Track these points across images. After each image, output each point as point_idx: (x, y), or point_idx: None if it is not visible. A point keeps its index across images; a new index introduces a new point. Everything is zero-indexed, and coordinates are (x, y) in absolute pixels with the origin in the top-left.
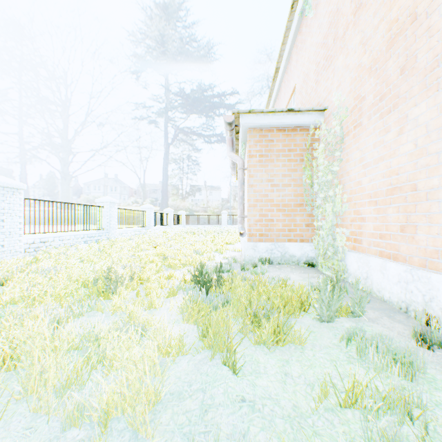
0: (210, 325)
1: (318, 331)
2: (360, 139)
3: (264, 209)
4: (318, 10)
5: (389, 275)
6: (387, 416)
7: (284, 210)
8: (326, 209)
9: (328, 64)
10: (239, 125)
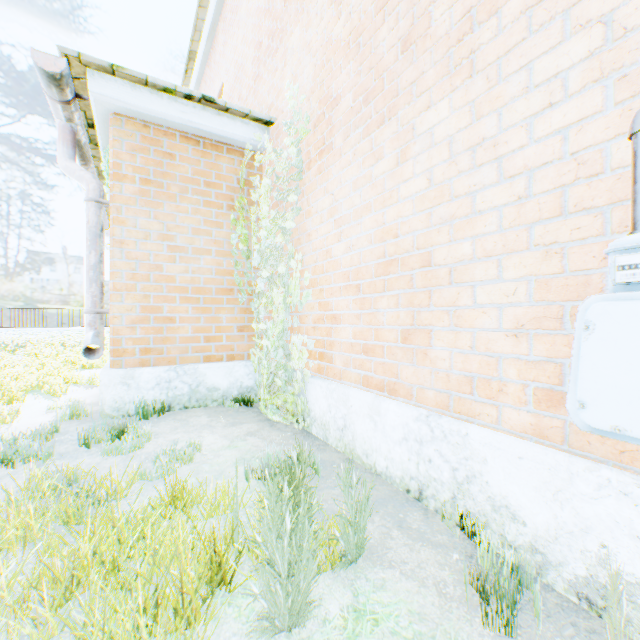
0: None
1: None
2: (332, 175)
3: (154, 296)
4: None
5: (386, 426)
6: None
7: (198, 299)
8: (274, 299)
9: (277, 45)
10: (89, 97)
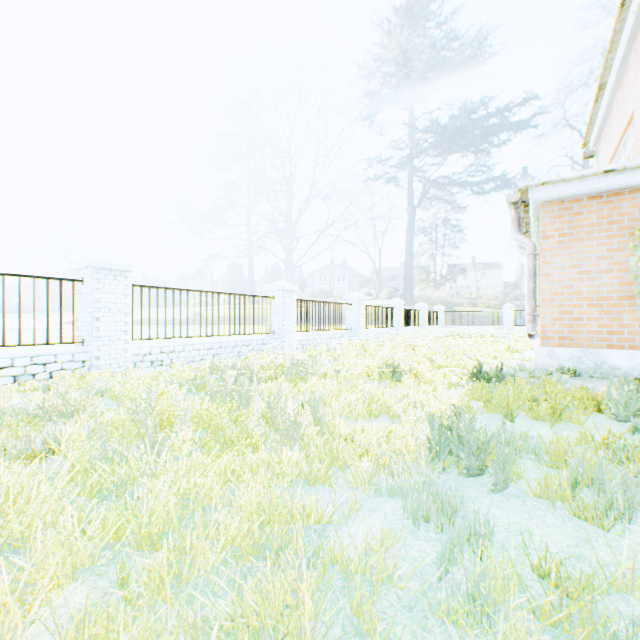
0: (492, 398)
1: (607, 424)
2: None
3: (567, 304)
4: None
5: None
6: None
7: (600, 305)
8: None
9: None
10: (528, 200)
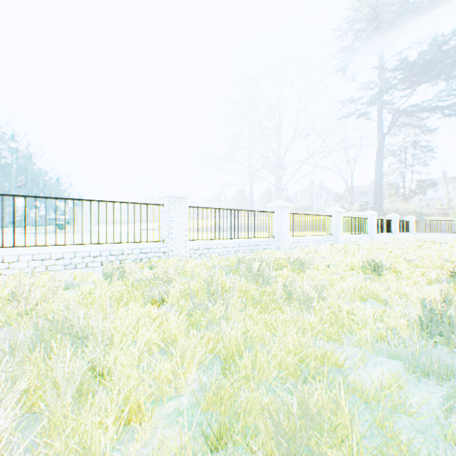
0: None
1: None
2: None
3: None
4: None
5: None
6: None
7: None
8: None
9: None
10: None
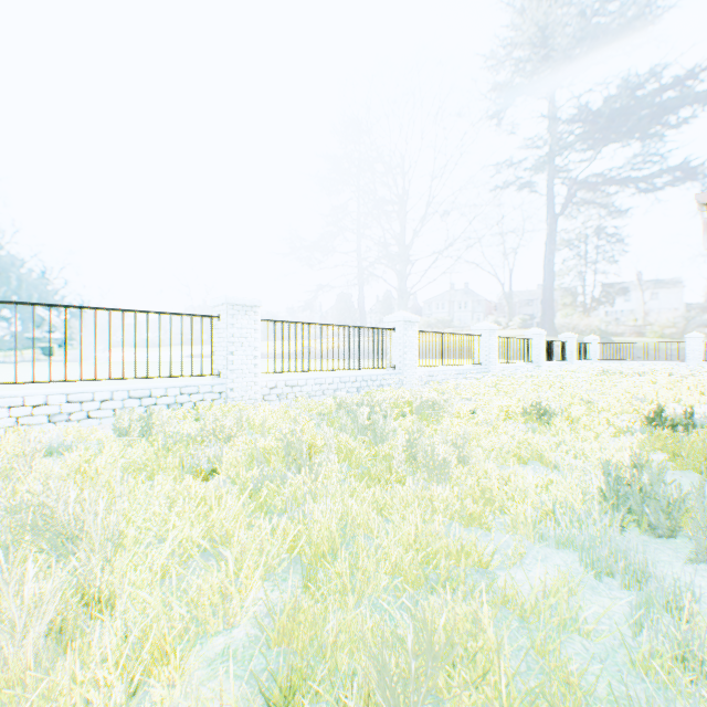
0: (681, 450)
1: None
2: None
3: None
4: None
5: None
6: None
7: None
8: None
9: None
10: None
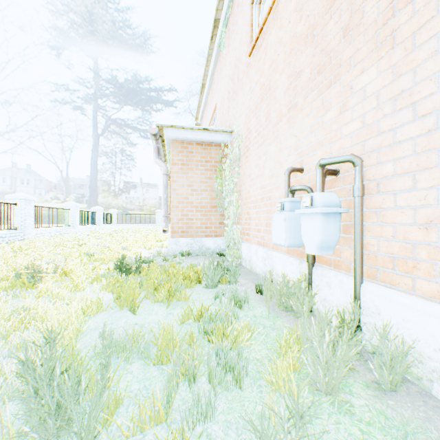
0: (123, 292)
1: (203, 293)
2: (250, 160)
3: (186, 210)
4: (229, 50)
5: (259, 256)
6: (217, 322)
7: (202, 211)
8: (230, 211)
9: (235, 96)
10: (164, 136)
